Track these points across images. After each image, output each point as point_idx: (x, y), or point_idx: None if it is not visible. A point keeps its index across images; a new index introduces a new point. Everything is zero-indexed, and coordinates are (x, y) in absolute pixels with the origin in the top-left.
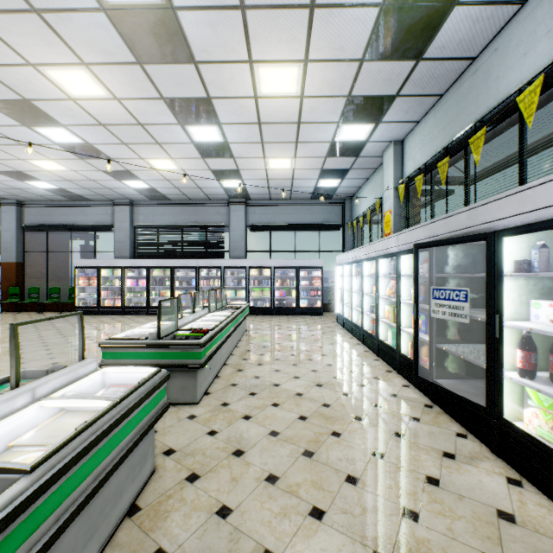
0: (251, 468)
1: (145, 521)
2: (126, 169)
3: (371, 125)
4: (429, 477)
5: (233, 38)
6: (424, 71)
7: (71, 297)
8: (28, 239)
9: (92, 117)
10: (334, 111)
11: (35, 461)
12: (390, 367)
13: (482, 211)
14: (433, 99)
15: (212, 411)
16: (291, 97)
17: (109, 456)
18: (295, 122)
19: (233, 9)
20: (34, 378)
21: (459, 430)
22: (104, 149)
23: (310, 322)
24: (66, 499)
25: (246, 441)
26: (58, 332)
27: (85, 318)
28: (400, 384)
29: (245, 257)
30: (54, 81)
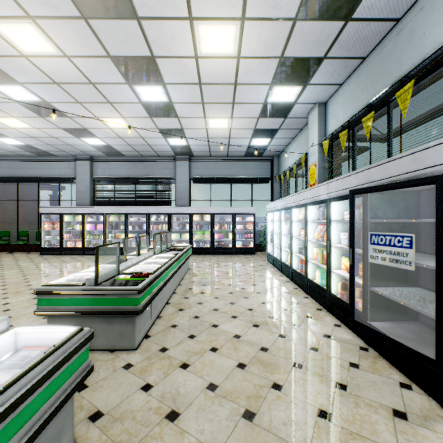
0: (186, 439)
1: None
2: (83, 127)
3: (300, 87)
4: None
5: None
6: (351, 32)
7: (38, 239)
8: (1, 189)
9: (45, 75)
10: (267, 72)
11: None
12: (320, 305)
13: (431, 153)
14: (356, 62)
15: (150, 359)
16: (229, 57)
17: None
18: (232, 83)
19: None
20: None
21: (401, 379)
22: (61, 107)
23: (244, 261)
24: None
25: (182, 399)
26: (20, 271)
27: (48, 258)
28: (332, 324)
29: (189, 205)
30: (4, 36)
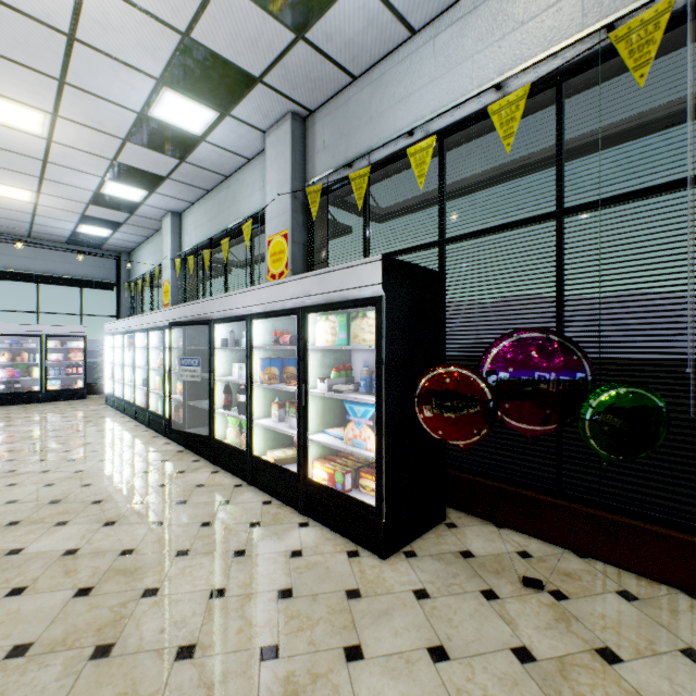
0: None
1: None
2: None
3: (145, 192)
4: (161, 484)
5: None
6: (190, 170)
7: None
8: None
9: None
10: (97, 166)
11: None
12: (159, 434)
13: (207, 305)
14: (203, 191)
15: None
16: (34, 135)
17: None
18: (39, 158)
19: None
20: None
21: (196, 459)
22: None
23: (66, 408)
24: None
25: None
26: None
27: None
28: (163, 443)
29: None
30: None
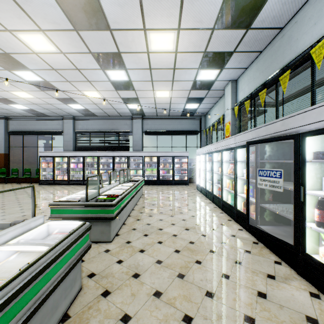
0: (144, 286)
1: None
2: (70, 97)
3: (218, 70)
4: (259, 292)
5: (134, 14)
6: (251, 36)
7: (37, 174)
8: (12, 139)
9: (47, 64)
10: (196, 61)
11: None
12: (230, 217)
13: (291, 120)
14: (256, 54)
15: (120, 247)
16: (169, 52)
17: (45, 285)
18: (172, 68)
19: None
20: (3, 228)
21: (276, 259)
22: (56, 84)
23: (181, 189)
24: (10, 322)
25: (141, 267)
26: (28, 195)
27: (45, 187)
28: (237, 229)
29: (142, 150)
30: (23, 41)
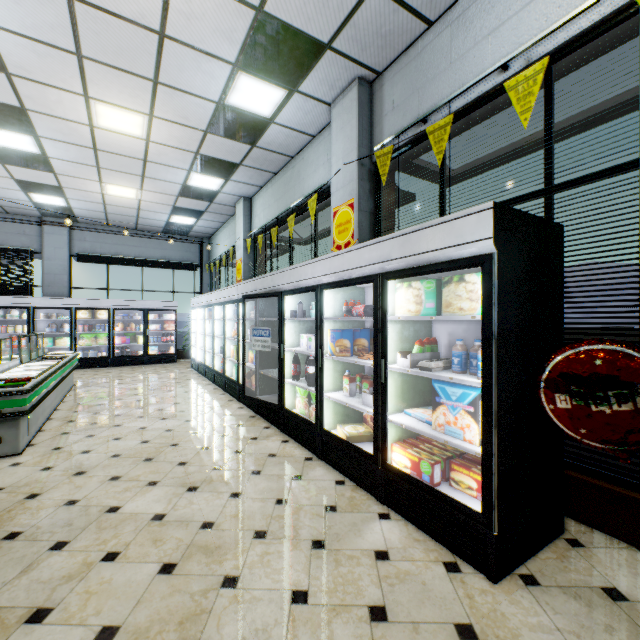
0: (95, 478)
1: None
2: None
3: (222, 180)
4: (236, 450)
5: (66, 72)
6: (259, 154)
7: None
8: None
9: None
10: (184, 160)
11: None
12: (233, 397)
13: (277, 277)
14: (270, 175)
15: (43, 456)
16: (136, 137)
17: None
18: (140, 158)
19: (68, 52)
20: None
21: (267, 425)
22: None
23: (161, 370)
24: None
25: (88, 466)
26: None
27: None
28: (237, 407)
29: (70, 294)
30: None
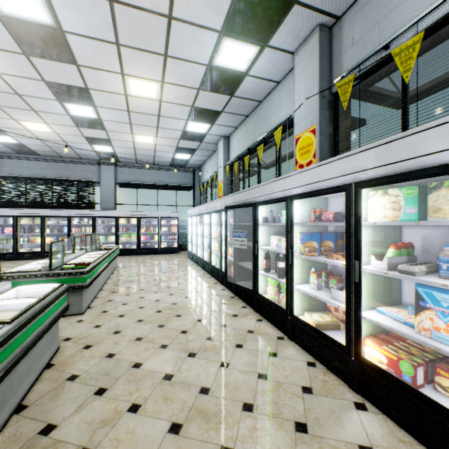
0: (126, 337)
1: (60, 368)
2: None
3: (209, 125)
4: (222, 325)
5: (110, 58)
6: (236, 102)
7: None
8: None
9: None
10: (184, 113)
11: (12, 318)
12: (217, 281)
13: (252, 192)
14: (243, 117)
15: (96, 316)
16: (153, 99)
17: (41, 326)
18: (156, 115)
19: (111, 43)
20: None
21: (244, 305)
22: None
23: (169, 258)
24: (25, 341)
25: (122, 327)
26: None
27: None
28: (220, 289)
29: (115, 208)
30: None
